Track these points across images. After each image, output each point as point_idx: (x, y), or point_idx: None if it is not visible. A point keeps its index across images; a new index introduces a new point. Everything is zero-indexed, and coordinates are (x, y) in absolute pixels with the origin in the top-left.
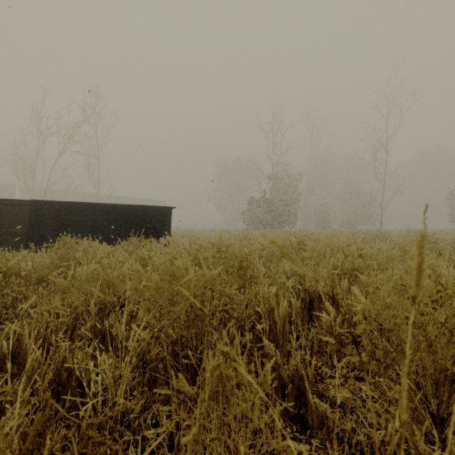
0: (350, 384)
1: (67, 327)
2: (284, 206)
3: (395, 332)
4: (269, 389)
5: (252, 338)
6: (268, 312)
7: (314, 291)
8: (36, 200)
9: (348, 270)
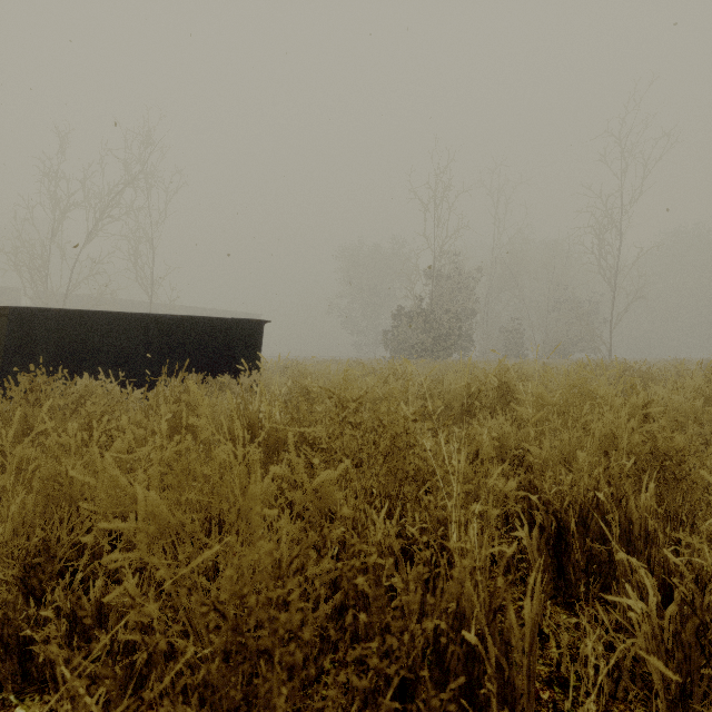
0: None
1: None
2: (452, 321)
3: None
4: None
5: None
6: (487, 615)
7: (569, 507)
8: (19, 308)
9: (643, 455)
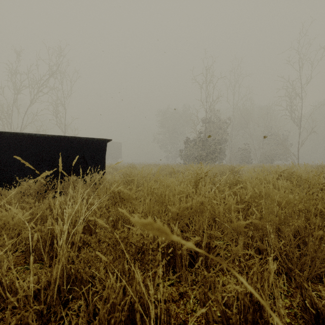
0: None
1: None
2: (215, 145)
3: None
4: None
5: None
6: None
7: None
8: None
9: None
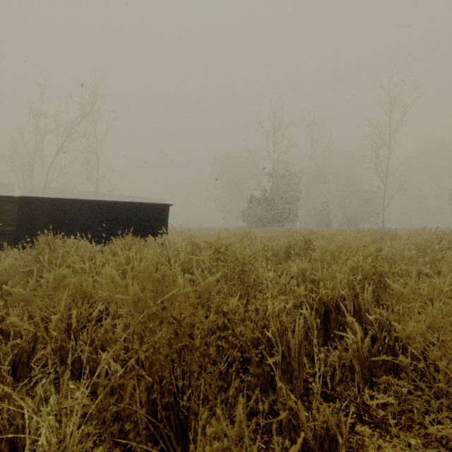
0: (392, 435)
1: (21, 351)
2: (285, 204)
3: (447, 361)
4: (284, 447)
5: (261, 377)
6: (279, 334)
7: (330, 300)
8: (25, 197)
9: (369, 275)
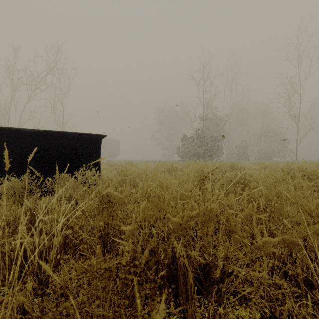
0: None
1: None
2: (213, 141)
3: None
4: None
5: None
6: None
7: None
8: None
9: None
